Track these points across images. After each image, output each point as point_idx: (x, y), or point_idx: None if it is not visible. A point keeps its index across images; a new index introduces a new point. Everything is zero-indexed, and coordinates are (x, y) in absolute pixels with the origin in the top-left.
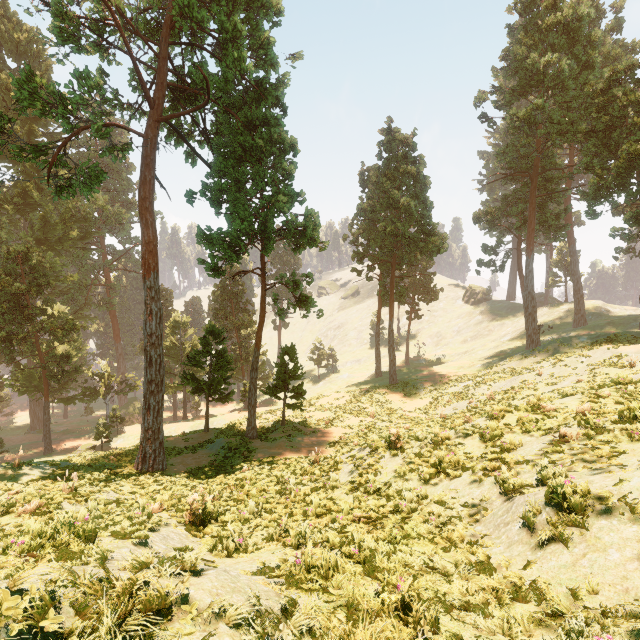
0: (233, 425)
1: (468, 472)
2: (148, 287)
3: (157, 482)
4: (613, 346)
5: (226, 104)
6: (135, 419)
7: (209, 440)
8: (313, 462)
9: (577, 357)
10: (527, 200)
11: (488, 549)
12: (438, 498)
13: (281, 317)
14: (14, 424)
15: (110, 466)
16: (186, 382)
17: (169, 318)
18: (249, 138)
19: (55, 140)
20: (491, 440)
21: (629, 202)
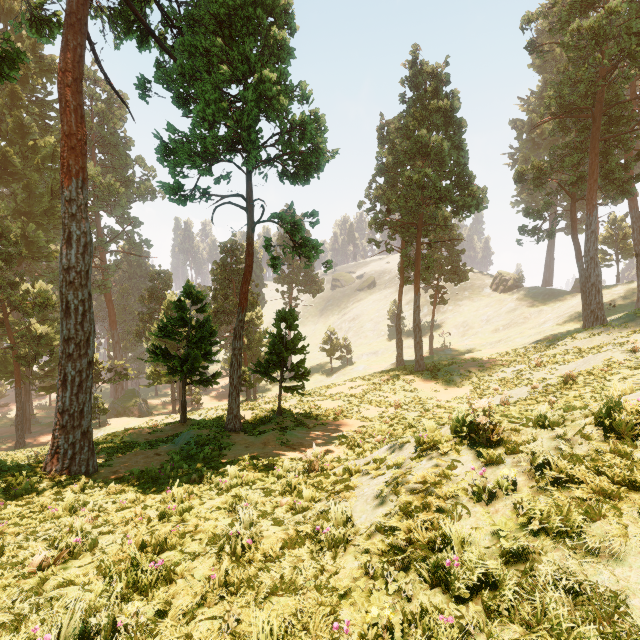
0: (221, 416)
1: None
2: (66, 199)
3: (58, 494)
4: None
5: None
6: (131, 412)
7: (178, 433)
8: (308, 468)
9: None
10: (583, 150)
11: None
12: None
13: (275, 269)
14: (7, 416)
15: (3, 466)
16: (155, 358)
17: None
18: None
19: (46, 110)
20: None
21: None
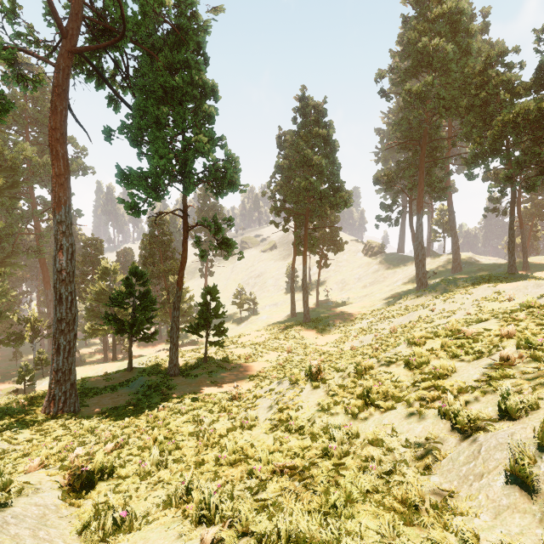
0: (158, 363)
1: (401, 403)
2: (58, 221)
3: (64, 426)
4: (492, 284)
5: (147, 48)
6: None
7: (130, 379)
8: (232, 397)
9: (463, 294)
10: (417, 166)
11: (473, 524)
12: (372, 436)
13: (203, 258)
14: None
15: (12, 411)
16: (108, 323)
17: (100, 266)
18: (169, 78)
19: None
20: (418, 367)
21: (503, 163)
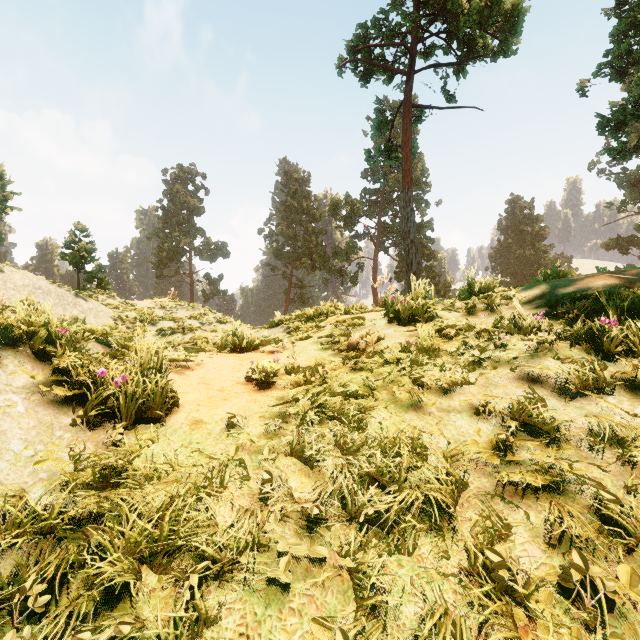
0: None
1: None
2: None
3: None
4: None
5: None
6: None
7: None
8: None
9: None
10: None
11: None
12: None
13: None
14: None
15: None
16: None
17: None
18: None
19: None
20: None
21: None
